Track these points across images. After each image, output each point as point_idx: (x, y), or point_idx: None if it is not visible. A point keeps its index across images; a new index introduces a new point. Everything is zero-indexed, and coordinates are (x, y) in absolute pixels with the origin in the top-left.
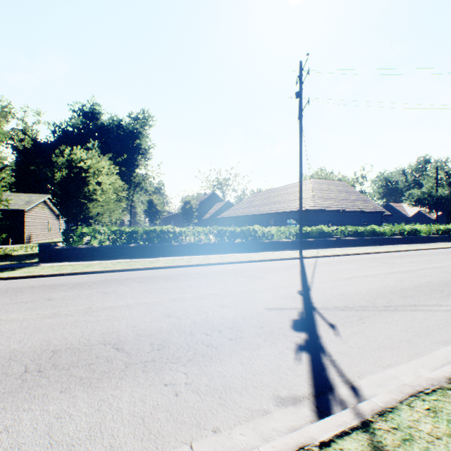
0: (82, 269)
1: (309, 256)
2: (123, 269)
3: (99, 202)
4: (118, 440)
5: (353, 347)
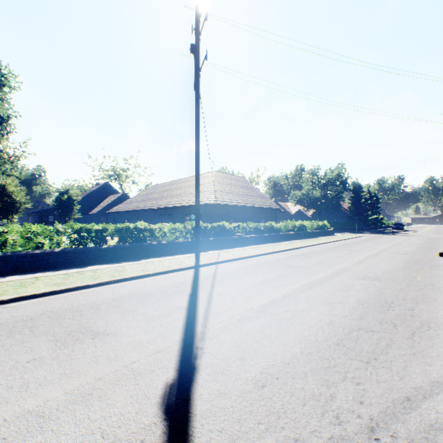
0: None
1: (207, 263)
2: None
3: None
4: None
5: None
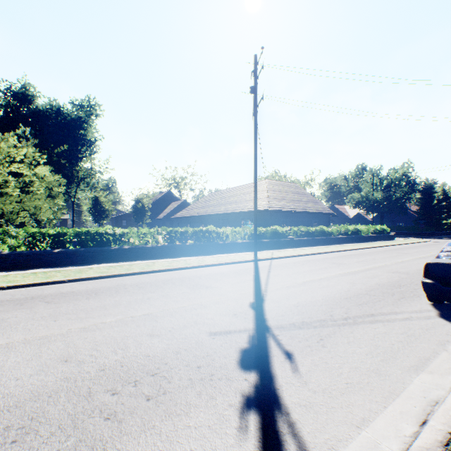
0: None
1: (263, 258)
2: (35, 283)
3: (13, 197)
4: None
5: (316, 391)
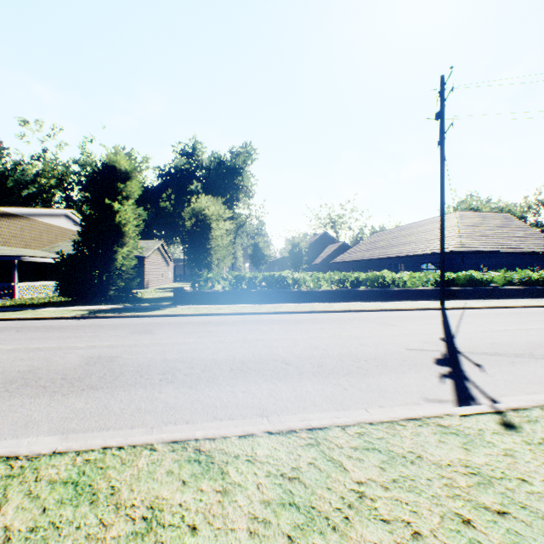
0: (215, 311)
1: (452, 307)
2: (252, 312)
3: (220, 248)
4: (316, 402)
5: (498, 379)
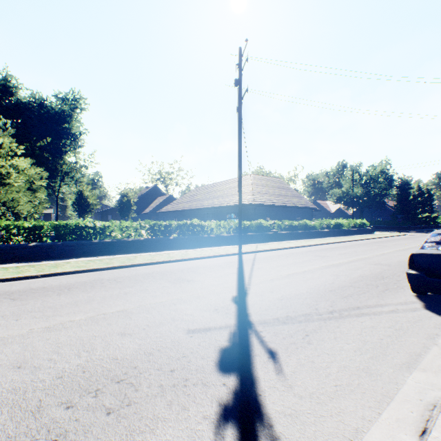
0: None
1: (248, 252)
2: (3, 279)
3: None
4: None
5: (302, 396)
